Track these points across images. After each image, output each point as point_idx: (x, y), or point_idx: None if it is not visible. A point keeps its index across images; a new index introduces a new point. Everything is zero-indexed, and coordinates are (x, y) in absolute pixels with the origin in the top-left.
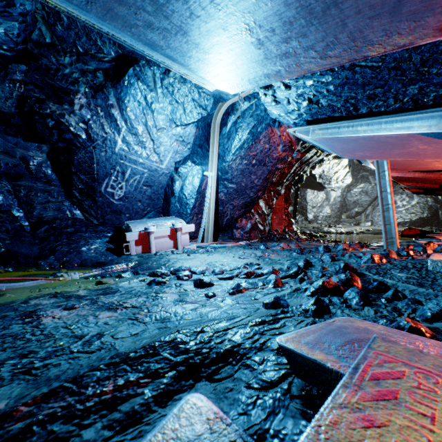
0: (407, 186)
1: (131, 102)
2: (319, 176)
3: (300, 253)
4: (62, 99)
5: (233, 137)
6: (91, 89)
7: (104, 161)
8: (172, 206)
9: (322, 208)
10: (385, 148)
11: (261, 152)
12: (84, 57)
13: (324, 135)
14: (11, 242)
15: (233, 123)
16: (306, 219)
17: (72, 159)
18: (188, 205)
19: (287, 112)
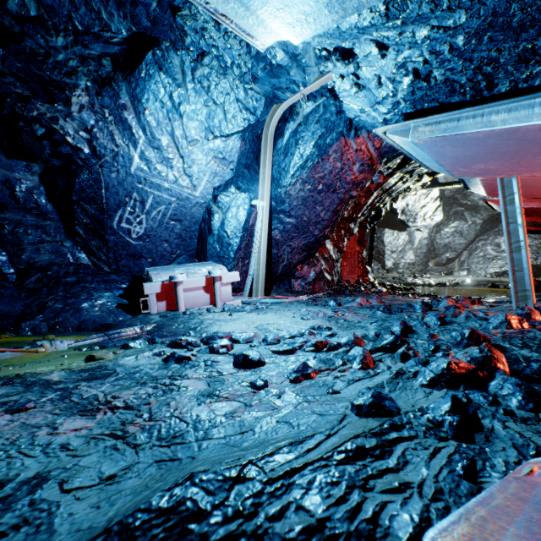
0: None
1: (151, 102)
2: (401, 211)
3: (388, 312)
4: (54, 97)
5: (291, 152)
6: (95, 83)
7: (116, 186)
8: (209, 247)
9: (404, 254)
10: (526, 154)
11: (330, 174)
12: (84, 37)
13: (433, 133)
14: None
15: (291, 133)
16: (383, 268)
17: (73, 183)
18: (230, 246)
19: (375, 102)
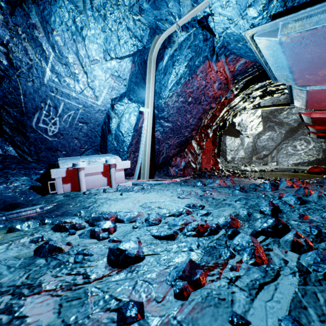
0: (317, 130)
1: (57, 24)
2: (238, 124)
3: (244, 191)
4: None
5: (169, 71)
6: (8, 4)
7: (32, 93)
8: (109, 143)
9: (238, 151)
10: None
11: (197, 90)
12: None
13: (304, 27)
14: None
15: (169, 57)
16: (225, 160)
17: None
18: (124, 142)
19: (246, 6)
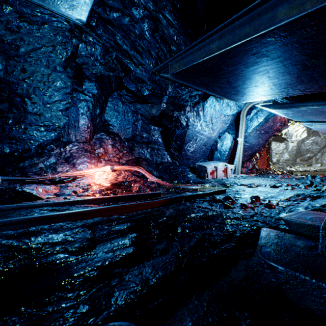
0: None
1: (208, 108)
2: (284, 133)
3: (297, 179)
4: (181, 109)
5: (254, 120)
6: (192, 103)
7: (190, 135)
8: (215, 155)
9: (283, 154)
10: None
11: (267, 127)
12: (192, 90)
13: (320, 127)
14: (159, 172)
15: (254, 114)
16: (271, 162)
17: (174, 134)
18: (224, 155)
19: None
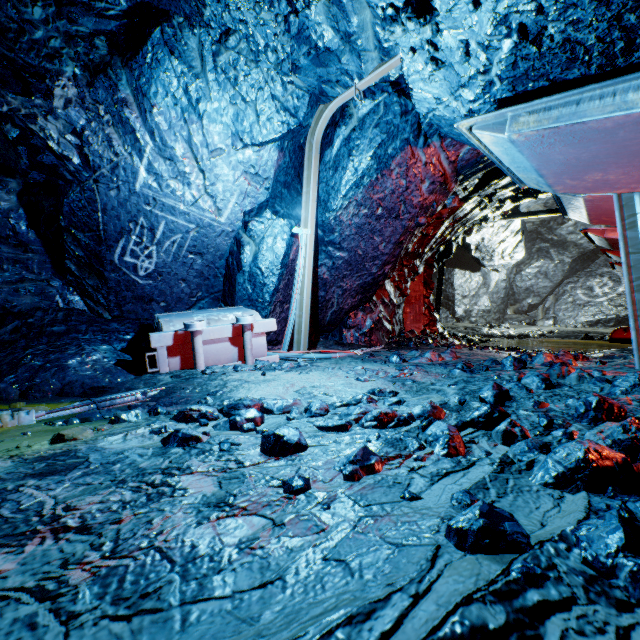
0: None
1: (160, 97)
2: (476, 247)
3: (468, 371)
4: (30, 87)
5: (343, 165)
6: (85, 70)
7: (116, 208)
8: (238, 288)
9: (478, 299)
10: None
11: (392, 195)
12: (70, 8)
13: (540, 124)
14: None
15: (343, 141)
16: (453, 316)
17: (61, 204)
18: (265, 287)
19: (458, 85)
